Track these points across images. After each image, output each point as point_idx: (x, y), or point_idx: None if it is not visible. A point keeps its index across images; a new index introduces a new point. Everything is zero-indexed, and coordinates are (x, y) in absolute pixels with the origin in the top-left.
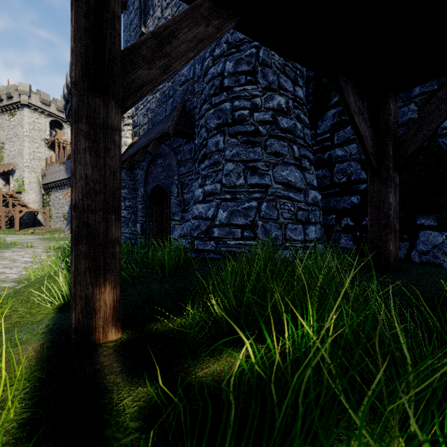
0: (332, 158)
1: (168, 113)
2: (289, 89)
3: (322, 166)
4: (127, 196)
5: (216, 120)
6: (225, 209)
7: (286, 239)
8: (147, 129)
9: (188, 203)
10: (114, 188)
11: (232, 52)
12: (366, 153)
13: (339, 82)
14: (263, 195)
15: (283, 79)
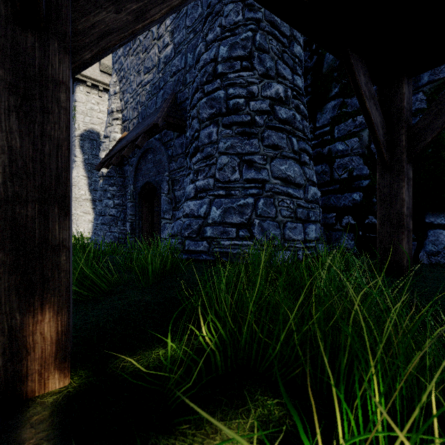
0: (332, 153)
1: (159, 106)
2: (288, 76)
3: (321, 161)
4: (116, 194)
5: (208, 110)
6: (218, 207)
7: (285, 239)
8: (136, 123)
9: (180, 201)
10: (57, 168)
11: (227, 35)
12: (376, 143)
13: (350, 59)
14: (260, 191)
15: (281, 66)
